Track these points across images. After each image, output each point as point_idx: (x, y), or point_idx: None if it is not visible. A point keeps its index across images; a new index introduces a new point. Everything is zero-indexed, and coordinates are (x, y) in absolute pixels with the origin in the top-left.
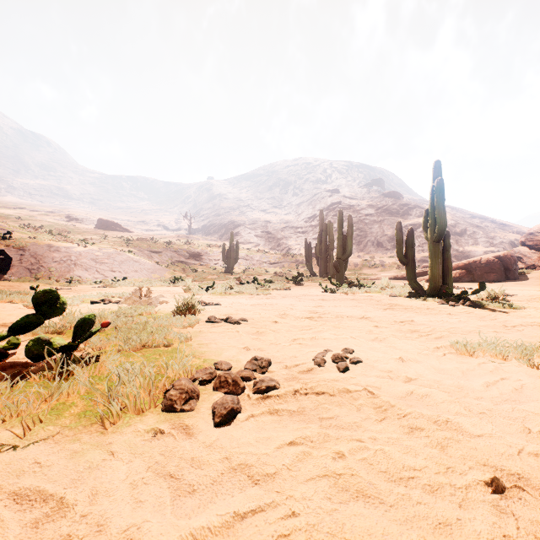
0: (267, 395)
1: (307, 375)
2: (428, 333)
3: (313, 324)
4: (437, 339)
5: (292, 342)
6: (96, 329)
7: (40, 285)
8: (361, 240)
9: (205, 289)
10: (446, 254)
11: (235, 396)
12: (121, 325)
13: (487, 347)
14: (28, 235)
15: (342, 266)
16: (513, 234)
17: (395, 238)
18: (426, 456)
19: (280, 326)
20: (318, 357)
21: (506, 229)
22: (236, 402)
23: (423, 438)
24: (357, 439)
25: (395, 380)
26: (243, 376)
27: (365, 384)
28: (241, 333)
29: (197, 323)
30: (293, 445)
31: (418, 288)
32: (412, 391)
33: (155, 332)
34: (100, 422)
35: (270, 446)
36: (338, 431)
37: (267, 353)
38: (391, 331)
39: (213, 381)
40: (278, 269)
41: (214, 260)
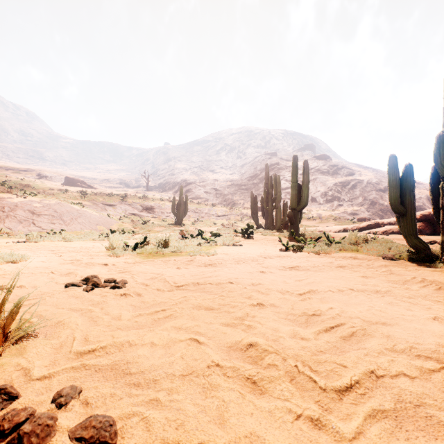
0: None
1: None
2: None
3: None
4: None
5: None
6: None
7: None
8: None
9: (132, 247)
10: None
11: None
12: None
13: None
14: None
15: (296, 217)
16: (427, 191)
17: (327, 194)
18: None
19: None
20: None
21: (420, 186)
22: None
23: None
24: None
25: None
26: None
27: None
28: None
29: None
30: None
31: (424, 247)
32: None
33: None
34: None
35: None
36: None
37: None
38: None
39: None
40: (224, 221)
41: (166, 213)
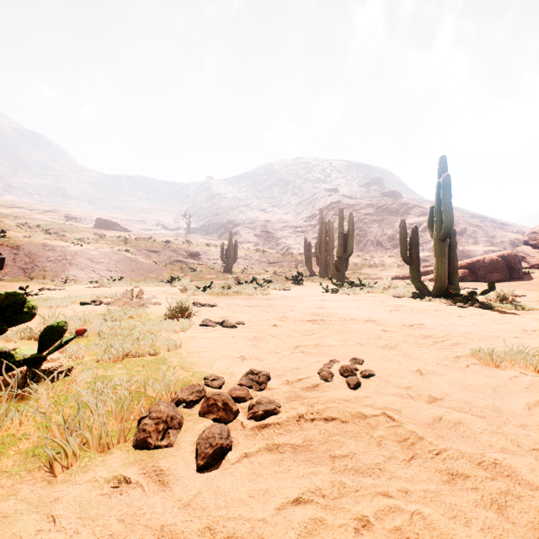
0: (264, 423)
1: (312, 392)
2: (442, 339)
3: (316, 328)
4: (454, 346)
5: (293, 349)
6: (69, 337)
7: (34, 285)
8: (361, 239)
9: (202, 289)
10: (452, 253)
11: (225, 427)
12: (106, 329)
13: (514, 356)
14: (23, 234)
15: (342, 265)
16: (513, 233)
17: (394, 237)
18: (482, 524)
19: (280, 330)
20: (324, 370)
21: (506, 228)
22: (226, 435)
23: (469, 491)
24: (383, 492)
25: (416, 400)
26: (236, 396)
27: (382, 405)
28: (237, 339)
29: (190, 327)
30: (299, 503)
31: (423, 288)
32: (440, 416)
33: (142, 339)
34: (48, 467)
35: (268, 506)
36: (357, 478)
37: (266, 364)
38: (402, 336)
39: (201, 402)
40: (277, 269)
41: (213, 259)
